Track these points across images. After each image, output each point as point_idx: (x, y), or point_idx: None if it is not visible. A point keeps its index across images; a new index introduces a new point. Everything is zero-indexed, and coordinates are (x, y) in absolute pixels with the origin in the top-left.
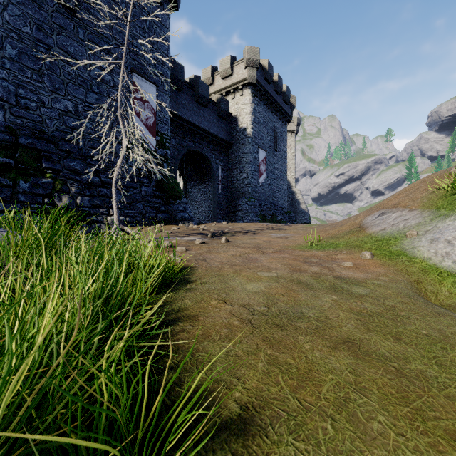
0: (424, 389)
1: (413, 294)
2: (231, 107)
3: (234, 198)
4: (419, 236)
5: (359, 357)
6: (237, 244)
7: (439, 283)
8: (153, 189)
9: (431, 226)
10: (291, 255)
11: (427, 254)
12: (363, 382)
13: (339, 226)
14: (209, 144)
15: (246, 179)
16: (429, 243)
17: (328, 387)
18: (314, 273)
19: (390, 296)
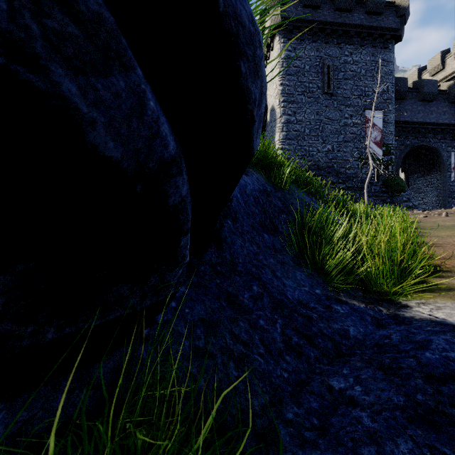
0: None
1: None
2: None
3: None
4: None
5: None
6: (454, 217)
7: None
8: (380, 187)
9: None
10: None
11: None
12: None
13: None
14: (436, 134)
15: None
16: None
17: None
18: None
19: None
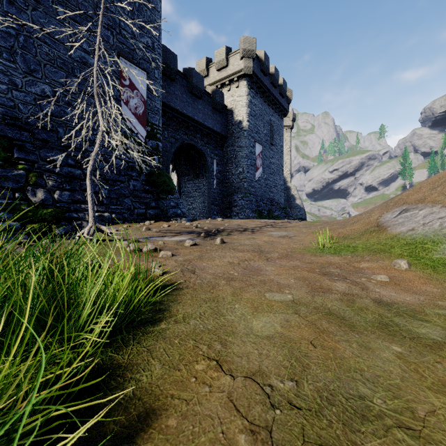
0: None
1: None
2: (227, 100)
3: (230, 193)
4: None
5: None
6: (234, 246)
7: None
8: (143, 184)
9: None
10: (302, 262)
11: None
12: None
13: (350, 225)
14: (203, 137)
15: (242, 173)
16: None
17: None
18: (343, 293)
19: None
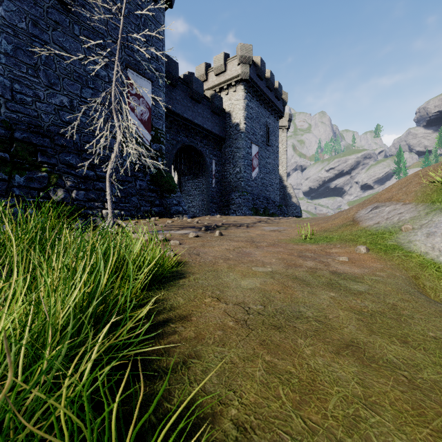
0: (441, 404)
1: (413, 291)
2: (225, 103)
3: (228, 192)
4: (414, 230)
5: (365, 364)
6: (231, 238)
7: (437, 278)
8: (148, 183)
9: (426, 220)
10: (285, 249)
11: (424, 249)
12: (372, 395)
13: (332, 220)
14: (202, 139)
15: (239, 173)
16: (425, 237)
17: (335, 402)
18: (310, 268)
19: (390, 293)
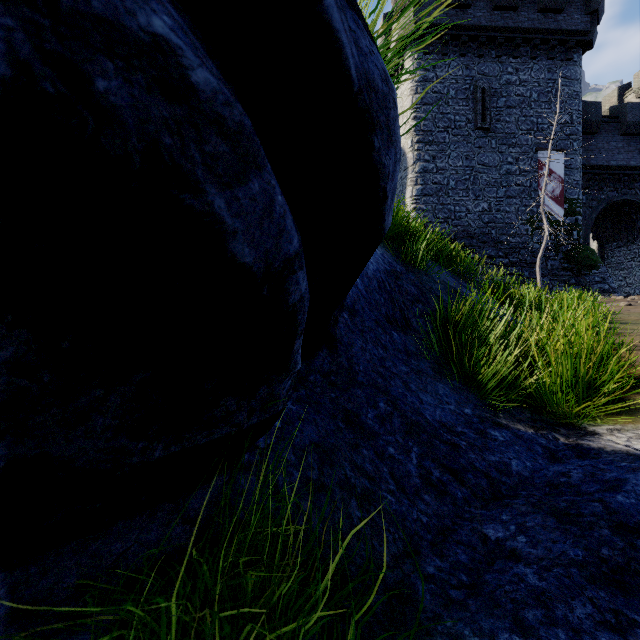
0: None
1: None
2: None
3: None
4: None
5: None
6: None
7: None
8: (560, 262)
9: None
10: None
11: None
12: None
13: None
14: None
15: None
16: None
17: None
18: None
19: None
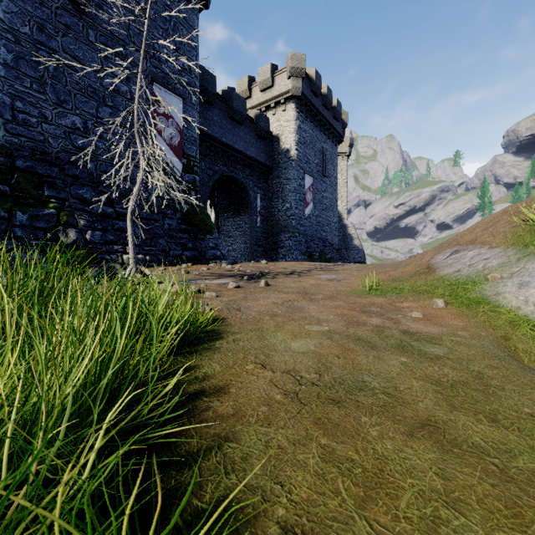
0: None
1: (503, 355)
2: (272, 125)
3: (275, 232)
4: (503, 279)
5: (445, 449)
6: (279, 289)
7: (532, 339)
8: (178, 222)
9: (518, 268)
10: (345, 303)
11: (516, 303)
12: (455, 490)
13: (402, 267)
14: (245, 168)
15: (290, 210)
16: (517, 288)
17: (408, 498)
18: (375, 326)
19: (474, 358)
